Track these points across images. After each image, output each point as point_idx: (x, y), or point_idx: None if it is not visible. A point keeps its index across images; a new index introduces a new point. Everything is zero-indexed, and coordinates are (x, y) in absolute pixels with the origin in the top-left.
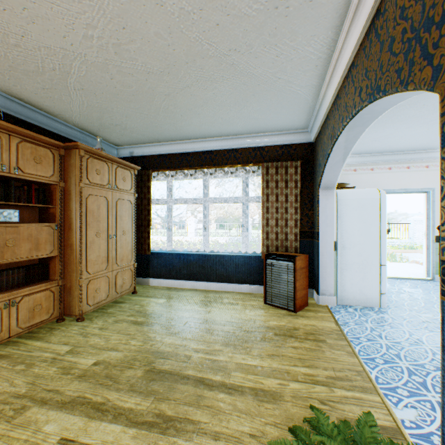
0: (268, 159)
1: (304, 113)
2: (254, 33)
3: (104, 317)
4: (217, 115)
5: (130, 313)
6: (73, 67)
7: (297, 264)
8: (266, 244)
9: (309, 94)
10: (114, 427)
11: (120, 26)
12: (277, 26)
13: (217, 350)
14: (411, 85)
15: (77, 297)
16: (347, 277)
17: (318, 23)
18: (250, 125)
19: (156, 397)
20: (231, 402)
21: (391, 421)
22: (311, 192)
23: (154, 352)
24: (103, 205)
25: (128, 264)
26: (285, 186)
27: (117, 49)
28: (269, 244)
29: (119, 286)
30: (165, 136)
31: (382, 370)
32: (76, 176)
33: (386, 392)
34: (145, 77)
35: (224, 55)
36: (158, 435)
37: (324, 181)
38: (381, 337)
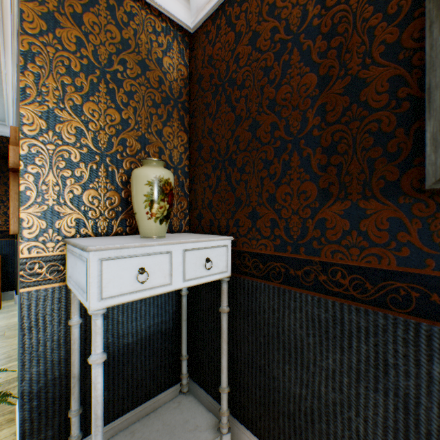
0: None
1: None
2: None
3: None
4: None
5: None
6: None
7: None
8: None
9: None
10: None
11: None
12: None
13: None
14: None
15: None
16: None
17: None
18: None
19: None
20: None
21: None
22: None
23: None
24: None
25: None
26: None
27: None
28: None
29: None
30: None
31: None
32: None
33: None
34: None
35: None
36: None
37: None
38: None
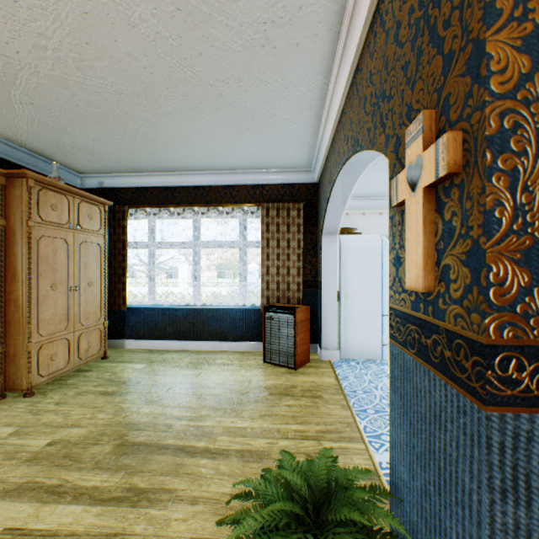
0: (269, 199)
1: (305, 152)
2: (242, 67)
3: (63, 389)
4: (209, 147)
5: (98, 382)
6: (19, 77)
7: (298, 317)
8: (267, 295)
9: (308, 133)
10: (74, 508)
11: (83, 40)
12: (266, 64)
13: (204, 415)
14: (375, 147)
15: (24, 366)
16: (350, 329)
17: (307, 66)
18: (248, 160)
19: (127, 471)
20: (214, 467)
21: (370, 465)
22: (315, 238)
23: (127, 424)
24: (61, 249)
25: (97, 323)
26: (287, 230)
27: (80, 64)
28: (270, 295)
29: (84, 350)
30: (146, 166)
31: (371, 419)
32: (23, 213)
33: (371, 439)
34: (117, 98)
35: (211, 85)
36: (127, 509)
37: (326, 226)
38: (377, 388)
